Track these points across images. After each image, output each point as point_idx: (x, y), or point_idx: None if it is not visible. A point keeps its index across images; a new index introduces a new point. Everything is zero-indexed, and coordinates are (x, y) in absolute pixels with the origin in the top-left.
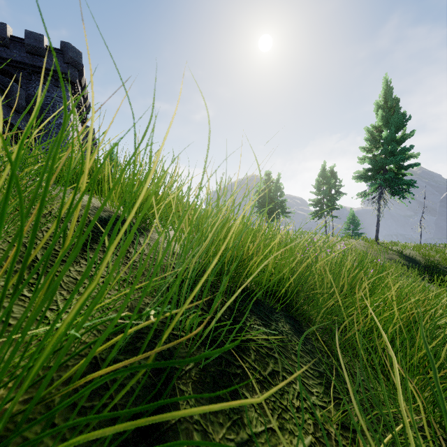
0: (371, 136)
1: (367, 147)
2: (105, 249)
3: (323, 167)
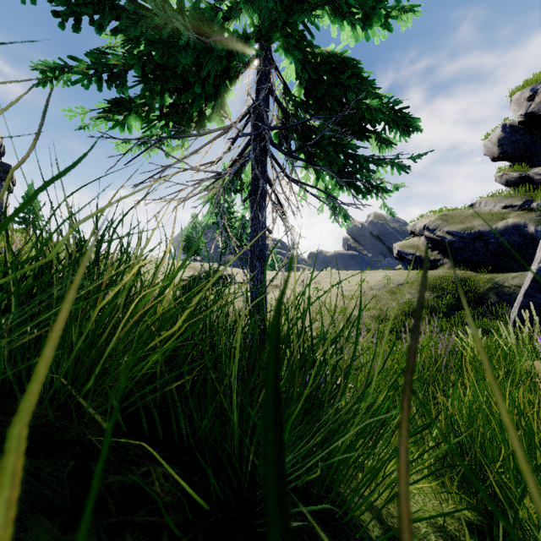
0: None
1: None
2: None
3: None
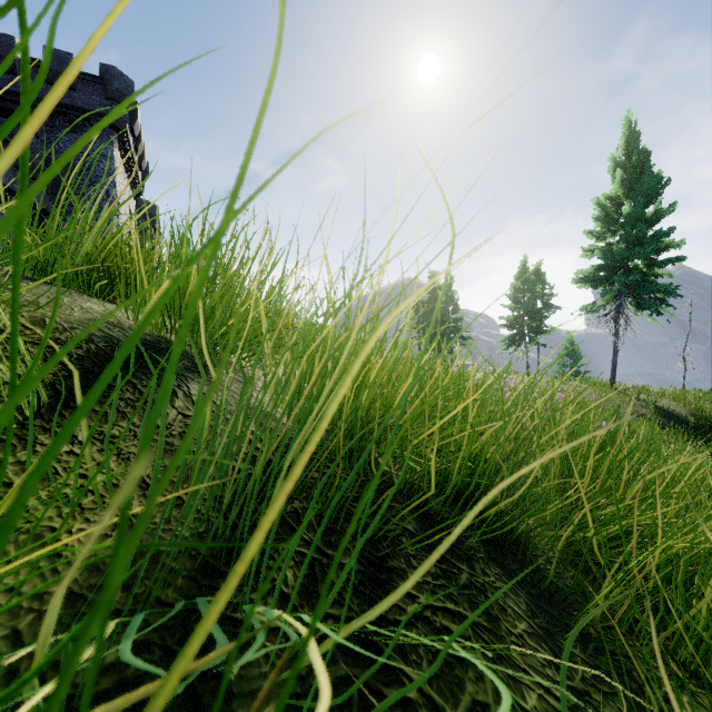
0: (604, 213)
1: (596, 231)
2: (108, 409)
3: (522, 265)
